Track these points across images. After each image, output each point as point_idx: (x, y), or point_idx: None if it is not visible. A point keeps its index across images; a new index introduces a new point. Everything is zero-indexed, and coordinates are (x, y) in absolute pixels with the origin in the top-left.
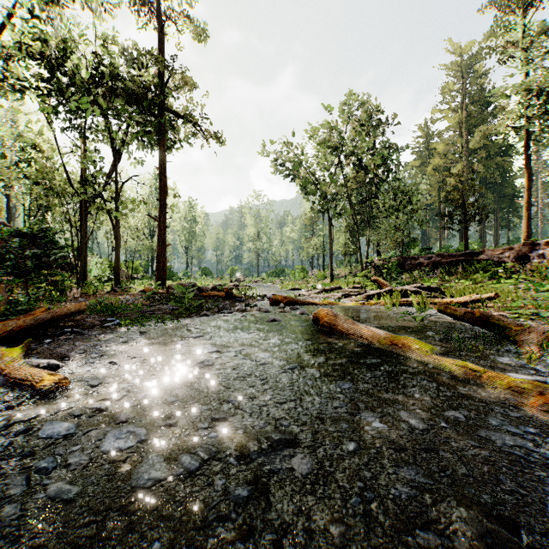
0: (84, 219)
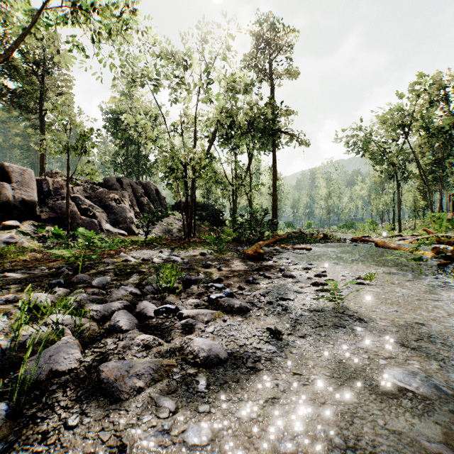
0: (236, 197)
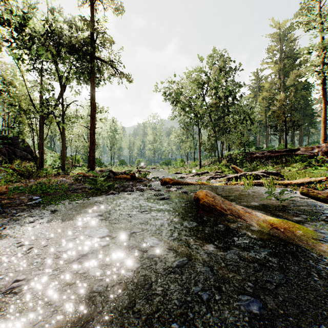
0: (41, 128)
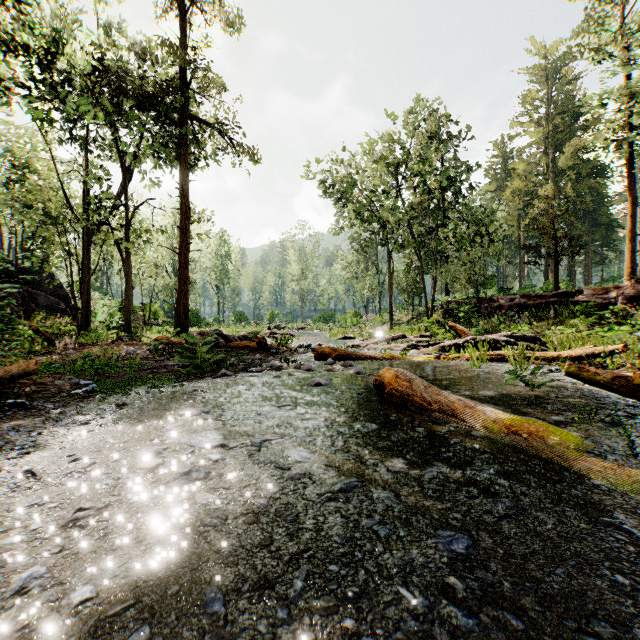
0: (86, 251)
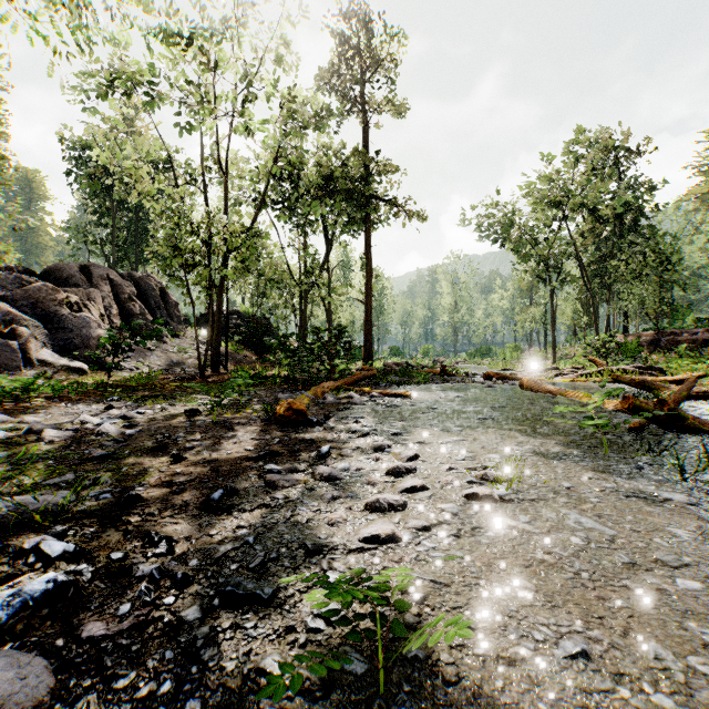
0: (305, 305)
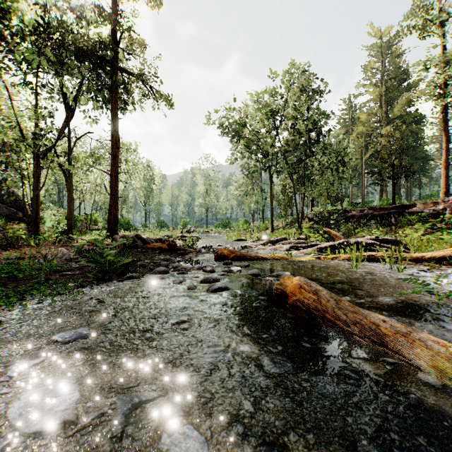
0: (36, 172)
